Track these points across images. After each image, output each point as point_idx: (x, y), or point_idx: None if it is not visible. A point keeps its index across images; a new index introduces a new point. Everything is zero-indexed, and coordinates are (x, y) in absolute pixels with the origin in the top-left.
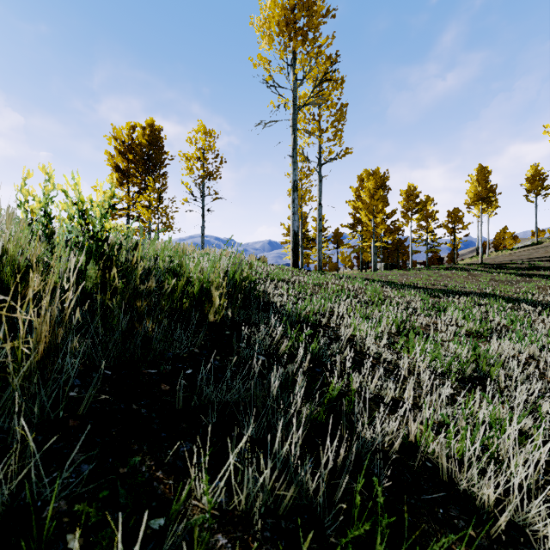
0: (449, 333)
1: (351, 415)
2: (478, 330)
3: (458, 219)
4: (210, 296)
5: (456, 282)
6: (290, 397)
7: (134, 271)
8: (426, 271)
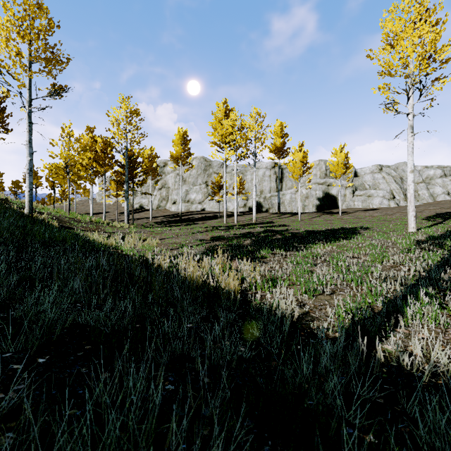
0: None
1: None
2: None
3: (19, 187)
4: None
5: None
6: None
7: None
8: None
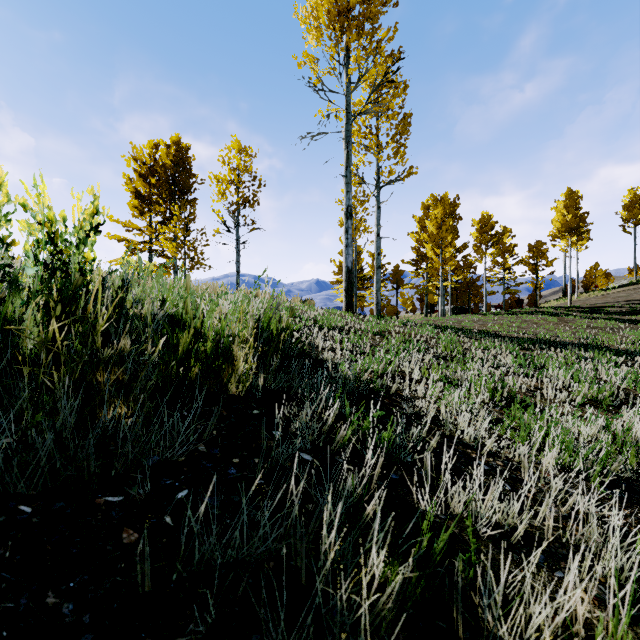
0: (559, 400)
1: (469, 591)
2: (595, 396)
3: (541, 254)
4: (230, 356)
5: (545, 329)
6: (355, 550)
7: (91, 324)
8: (507, 317)
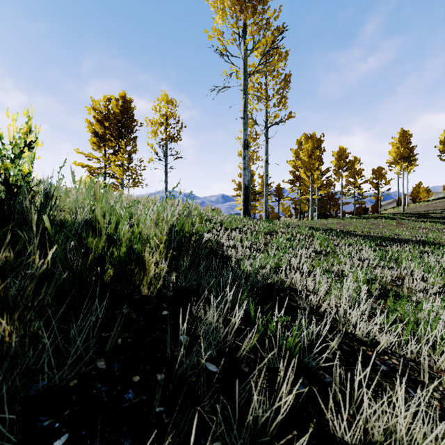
0: (419, 289)
1: None
2: None
3: (381, 176)
4: (141, 260)
5: (389, 230)
6: None
7: None
8: (359, 220)
